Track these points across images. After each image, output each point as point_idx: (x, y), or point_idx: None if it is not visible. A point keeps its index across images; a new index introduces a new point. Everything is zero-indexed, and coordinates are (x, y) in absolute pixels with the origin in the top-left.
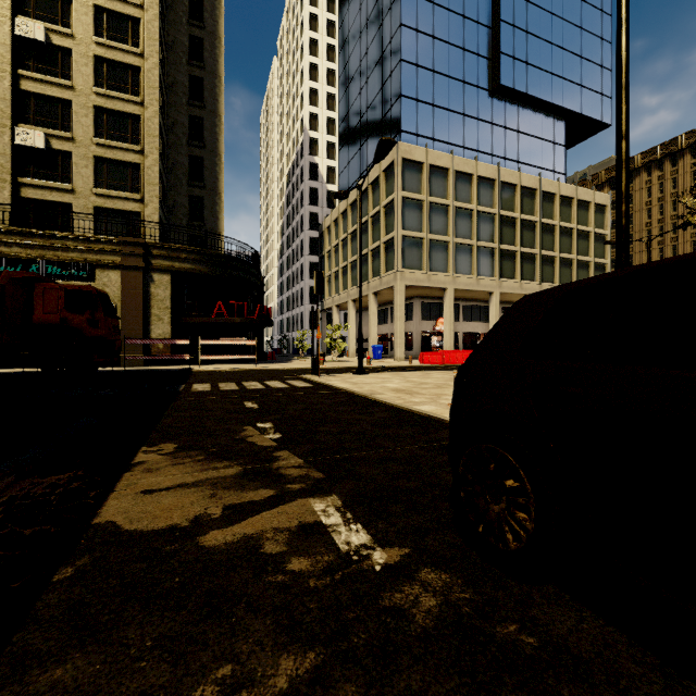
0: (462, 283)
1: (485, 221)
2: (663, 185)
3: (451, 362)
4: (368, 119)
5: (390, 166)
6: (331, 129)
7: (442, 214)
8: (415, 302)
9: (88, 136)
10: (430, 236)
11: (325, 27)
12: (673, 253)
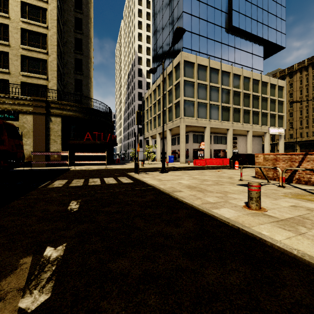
0: (214, 124)
1: (225, 93)
2: (308, 78)
3: (210, 164)
4: (166, 43)
5: (178, 65)
6: (148, 52)
7: (204, 89)
8: (190, 134)
9: (18, 44)
10: (198, 100)
11: (145, 4)
12: (313, 111)
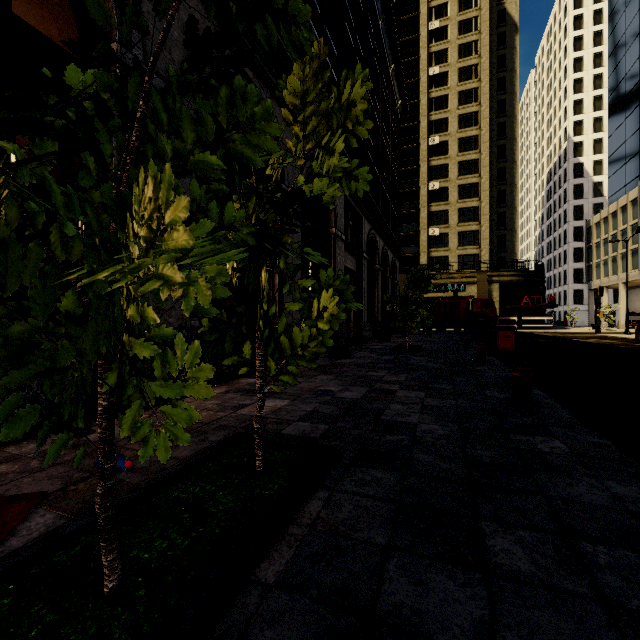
0: None
1: None
2: None
3: None
4: (639, 136)
5: None
6: (597, 127)
7: None
8: None
9: (455, 223)
10: None
11: (590, 41)
12: None
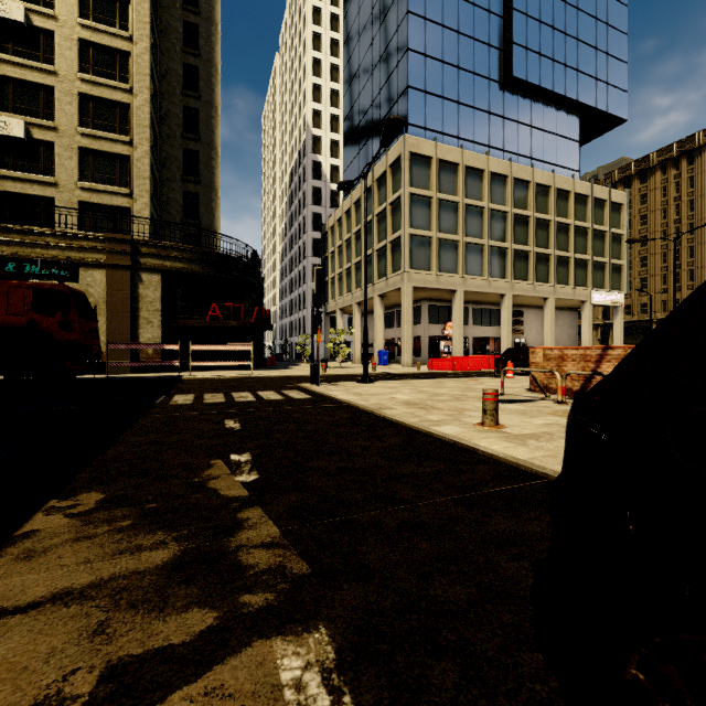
0: (473, 284)
1: (497, 219)
2: (680, 184)
3: (463, 369)
4: (373, 113)
5: (397, 161)
6: (334, 127)
7: (451, 212)
8: (423, 305)
9: (72, 125)
10: (439, 235)
11: (329, 21)
12: (690, 255)
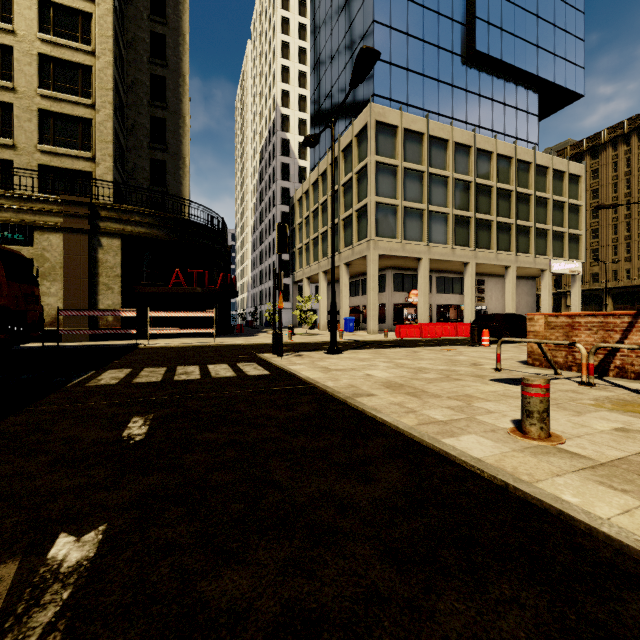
0: (437, 253)
1: (461, 189)
2: (630, 159)
3: (430, 336)
4: (339, 87)
5: (363, 131)
6: (302, 107)
7: (416, 181)
8: (388, 274)
9: (32, 87)
10: (404, 203)
11: (297, 6)
12: None
